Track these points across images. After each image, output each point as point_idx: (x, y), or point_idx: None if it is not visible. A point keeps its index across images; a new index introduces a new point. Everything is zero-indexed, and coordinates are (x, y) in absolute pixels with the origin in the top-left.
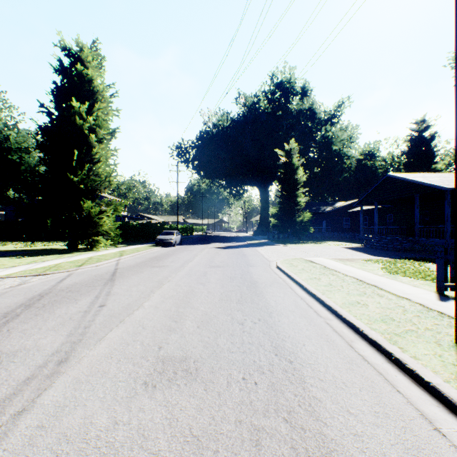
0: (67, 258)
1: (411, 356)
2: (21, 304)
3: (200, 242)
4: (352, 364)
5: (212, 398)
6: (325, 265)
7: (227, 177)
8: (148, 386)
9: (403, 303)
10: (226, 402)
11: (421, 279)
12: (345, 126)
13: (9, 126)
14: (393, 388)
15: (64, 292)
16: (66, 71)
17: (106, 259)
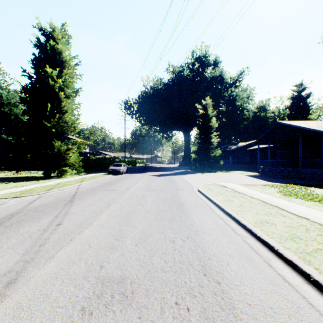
0: (41, 183)
1: None
2: None
3: (141, 171)
4: (275, 285)
5: None
6: (235, 189)
7: (160, 124)
8: (85, 313)
9: (304, 223)
10: None
11: (311, 201)
12: (245, 87)
13: (3, 87)
14: (320, 316)
15: (31, 212)
16: (42, 46)
17: (70, 184)
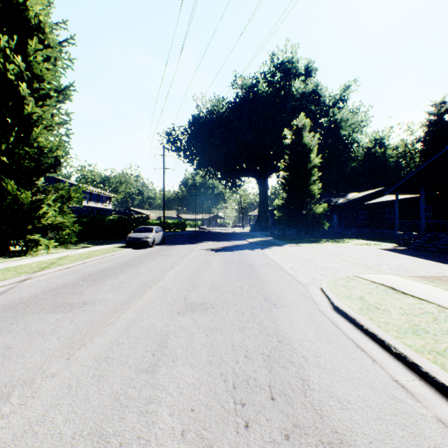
0: None
1: None
2: None
3: (189, 240)
4: None
5: None
6: None
7: (222, 166)
8: None
9: None
10: None
11: None
12: (356, 107)
13: None
14: None
15: None
16: None
17: None
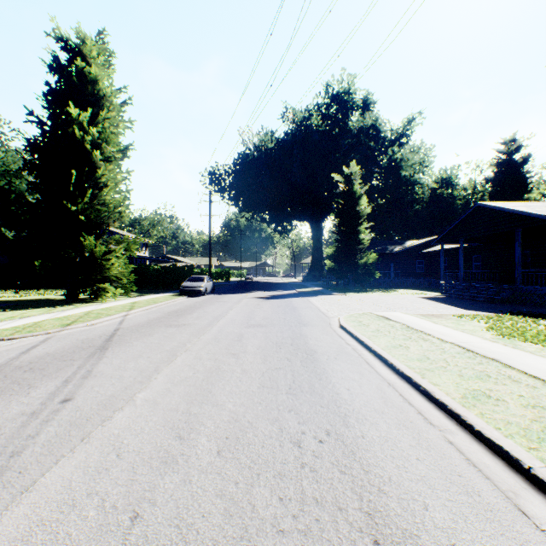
0: (57, 312)
1: None
2: None
3: (237, 290)
4: None
5: None
6: (408, 324)
7: (271, 210)
8: None
9: None
10: None
11: None
12: (417, 146)
13: None
14: None
15: (20, 371)
16: (63, 69)
17: (107, 314)
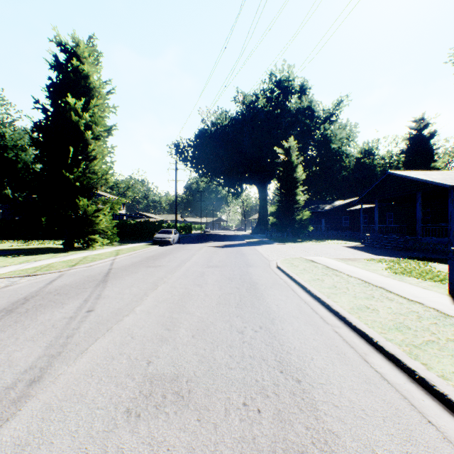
0: (61, 257)
1: (439, 375)
2: (3, 309)
3: (198, 241)
4: (370, 384)
5: (207, 433)
6: (327, 265)
7: (225, 175)
8: (131, 415)
9: (416, 308)
10: (224, 438)
11: (429, 280)
12: (344, 124)
13: (6, 123)
14: (423, 418)
15: (52, 295)
16: (61, 66)
17: (100, 258)
